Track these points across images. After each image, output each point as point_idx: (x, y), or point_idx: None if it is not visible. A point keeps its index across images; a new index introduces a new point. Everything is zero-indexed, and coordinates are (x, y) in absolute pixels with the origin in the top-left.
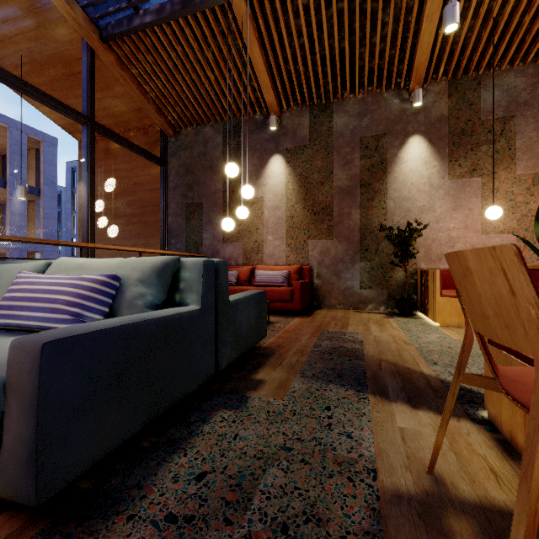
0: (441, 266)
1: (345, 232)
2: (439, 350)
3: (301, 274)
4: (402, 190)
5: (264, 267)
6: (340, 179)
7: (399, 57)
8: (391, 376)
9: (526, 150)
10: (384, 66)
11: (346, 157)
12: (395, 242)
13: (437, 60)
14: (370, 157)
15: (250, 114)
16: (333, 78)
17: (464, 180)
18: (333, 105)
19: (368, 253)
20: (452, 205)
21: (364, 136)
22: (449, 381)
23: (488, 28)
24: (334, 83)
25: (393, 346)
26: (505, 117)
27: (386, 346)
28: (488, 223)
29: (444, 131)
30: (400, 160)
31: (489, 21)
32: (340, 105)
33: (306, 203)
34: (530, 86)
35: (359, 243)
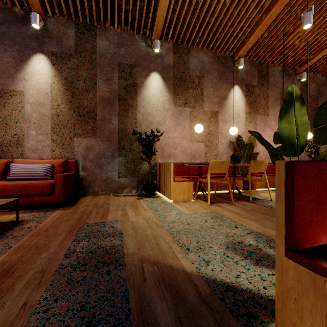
0: (170, 161)
1: (107, 133)
2: (183, 229)
3: (66, 167)
4: (147, 108)
5: (23, 160)
6: (103, 91)
7: (146, 11)
8: (158, 292)
9: (208, 97)
10: (136, 12)
11: (108, 74)
12: (143, 144)
13: (168, 26)
14: (125, 79)
15: (7, 4)
16: (96, 5)
17: (181, 108)
18: (97, 29)
19: (124, 150)
20: (175, 122)
21: (121, 61)
22: (211, 276)
23: (195, 15)
24: (98, 10)
25: (149, 233)
26: (200, 76)
27: (144, 234)
28: (192, 136)
29: (171, 75)
30: (146, 86)
31: (196, 11)
32: (103, 31)
33: (72, 105)
34: (210, 62)
35: (117, 143)
